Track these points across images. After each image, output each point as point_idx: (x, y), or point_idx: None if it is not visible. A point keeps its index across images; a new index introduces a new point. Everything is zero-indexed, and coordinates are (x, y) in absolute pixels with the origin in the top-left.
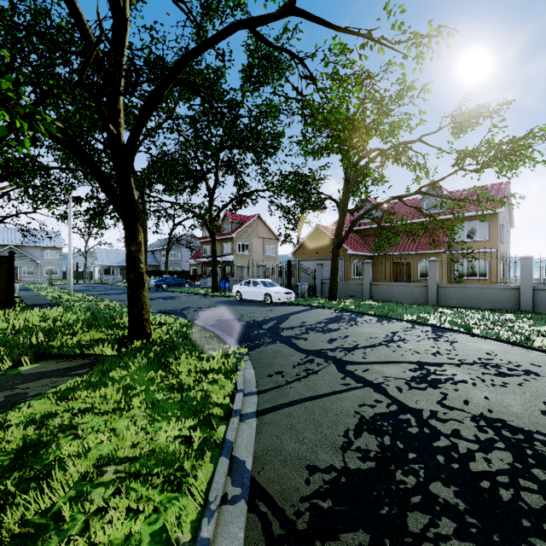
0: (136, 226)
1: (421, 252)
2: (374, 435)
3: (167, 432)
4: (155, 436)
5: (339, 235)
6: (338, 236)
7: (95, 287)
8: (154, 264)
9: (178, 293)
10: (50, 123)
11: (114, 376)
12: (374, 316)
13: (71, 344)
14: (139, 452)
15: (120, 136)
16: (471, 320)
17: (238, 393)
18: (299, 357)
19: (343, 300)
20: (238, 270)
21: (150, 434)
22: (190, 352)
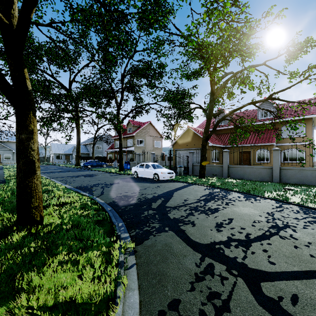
0: (28, 114)
1: (259, 144)
2: None
3: None
4: None
5: (207, 131)
6: (206, 132)
7: (47, 167)
8: (86, 153)
9: (97, 172)
10: None
11: None
12: (238, 192)
13: None
14: None
15: (13, 27)
16: None
17: None
18: (193, 261)
19: (209, 178)
20: (136, 157)
21: None
22: (69, 251)
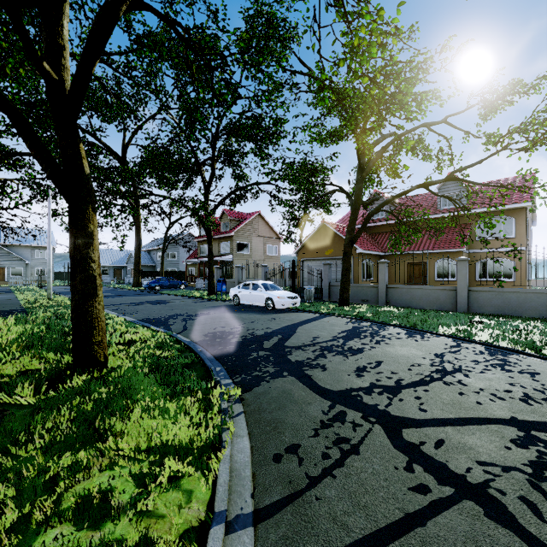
0: (86, 210)
1: (439, 251)
2: None
3: None
4: None
5: (351, 230)
6: (350, 232)
7: None
8: (150, 265)
9: (171, 297)
10: None
11: None
12: (399, 327)
13: None
14: None
15: (64, 84)
16: (531, 335)
17: (214, 529)
18: (320, 408)
19: (356, 306)
20: (237, 271)
21: None
22: (153, 398)
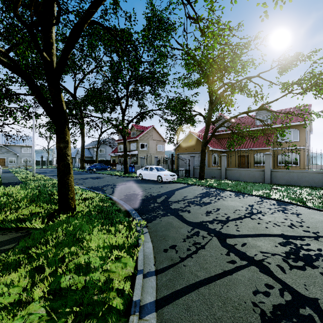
0: (64, 129)
1: (256, 148)
2: None
3: None
4: None
5: (205, 137)
6: (205, 138)
7: (52, 170)
8: (89, 156)
9: (103, 175)
10: None
11: (32, 254)
12: (231, 191)
13: (10, 218)
14: None
15: (53, 63)
16: (301, 195)
17: (138, 275)
18: (186, 230)
19: (208, 180)
20: (140, 160)
21: None
22: (102, 225)
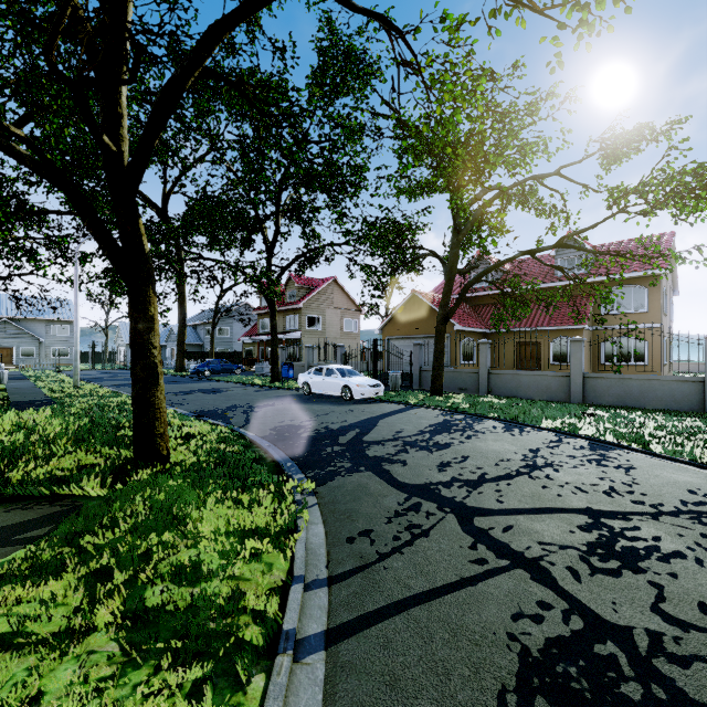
0: (147, 292)
1: (556, 327)
2: None
3: (144, 705)
4: None
5: (445, 304)
6: (444, 307)
7: (116, 374)
8: (197, 343)
9: (225, 384)
10: None
11: (87, 546)
12: (498, 420)
13: (37, 477)
14: None
15: (122, 156)
16: (643, 429)
17: (294, 586)
18: (395, 500)
19: (451, 395)
20: (306, 352)
21: None
22: (224, 491)
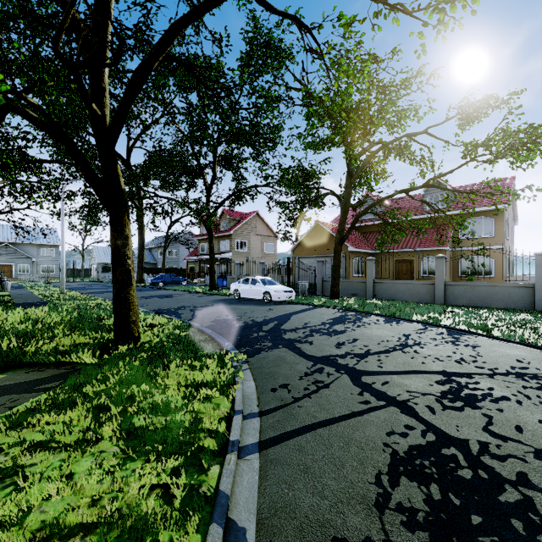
0: (123, 218)
1: (425, 249)
2: (415, 482)
3: (141, 479)
4: (125, 485)
5: (341, 230)
6: (340, 232)
7: (91, 285)
8: (152, 262)
9: (175, 292)
10: (3, 82)
11: (88, 392)
12: (380, 316)
13: (46, 350)
14: (99, 515)
15: (105, 118)
16: (487, 321)
17: (236, 416)
18: (305, 366)
19: (345, 299)
20: (236, 268)
21: (118, 483)
22: (182, 360)
